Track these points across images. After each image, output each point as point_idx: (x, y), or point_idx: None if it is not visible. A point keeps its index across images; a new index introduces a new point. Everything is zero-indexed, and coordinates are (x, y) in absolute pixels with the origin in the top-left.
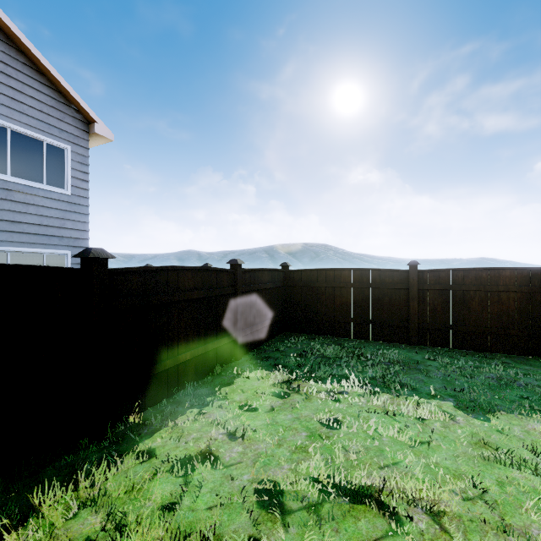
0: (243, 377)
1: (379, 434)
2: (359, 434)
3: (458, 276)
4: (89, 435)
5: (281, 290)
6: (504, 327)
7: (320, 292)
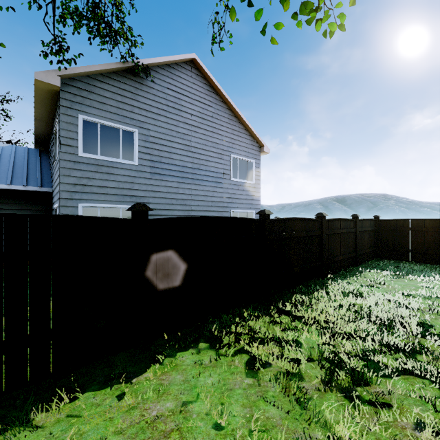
0: (367, 271)
1: None
2: None
3: None
4: (321, 276)
5: (374, 232)
6: None
7: (405, 234)
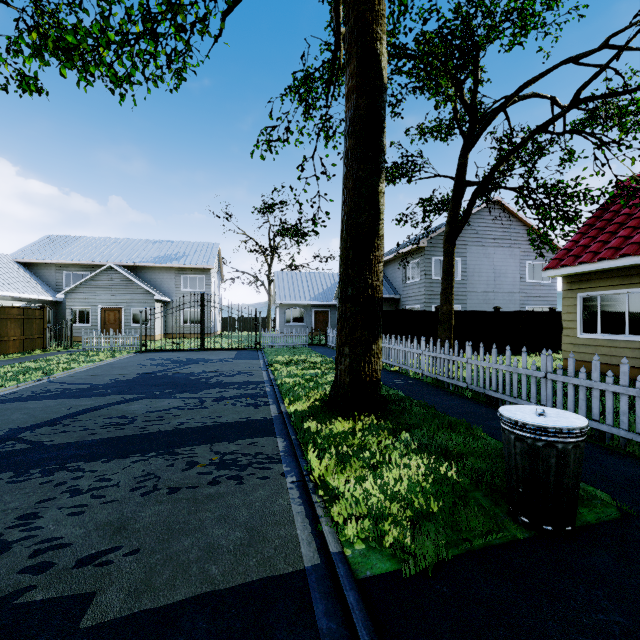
0: None
1: None
2: None
3: None
4: None
5: None
6: None
7: None
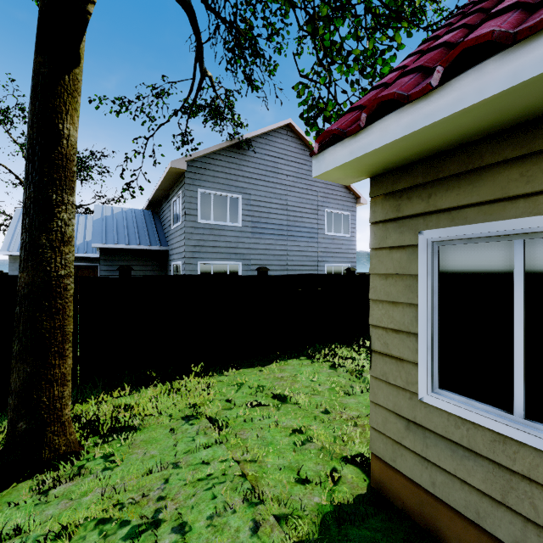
0: None
1: None
2: None
3: None
4: None
5: None
6: None
7: None
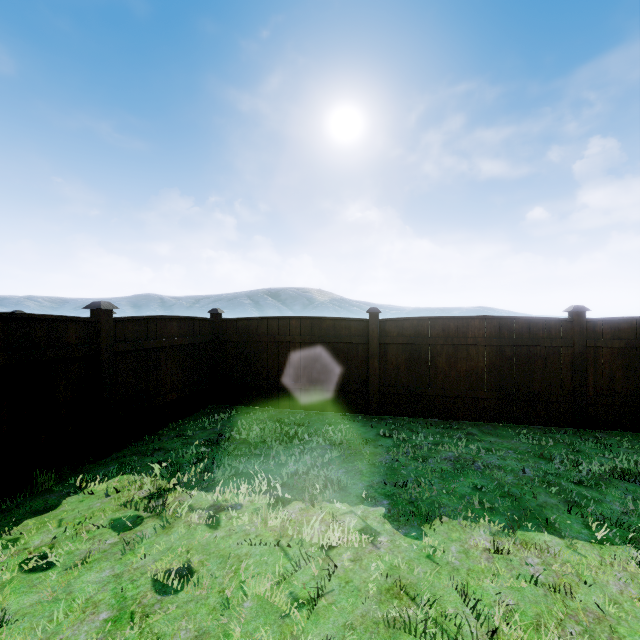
0: (84, 493)
1: (244, 594)
2: (209, 598)
3: (424, 327)
4: None
5: (206, 347)
6: (473, 389)
7: (261, 349)
